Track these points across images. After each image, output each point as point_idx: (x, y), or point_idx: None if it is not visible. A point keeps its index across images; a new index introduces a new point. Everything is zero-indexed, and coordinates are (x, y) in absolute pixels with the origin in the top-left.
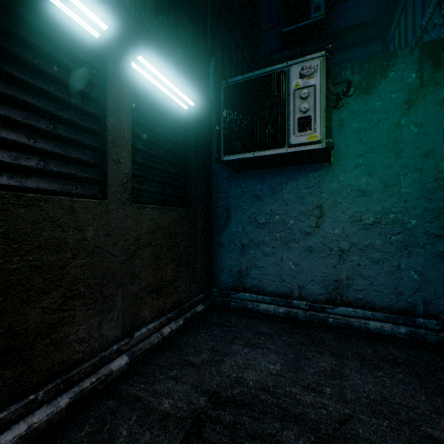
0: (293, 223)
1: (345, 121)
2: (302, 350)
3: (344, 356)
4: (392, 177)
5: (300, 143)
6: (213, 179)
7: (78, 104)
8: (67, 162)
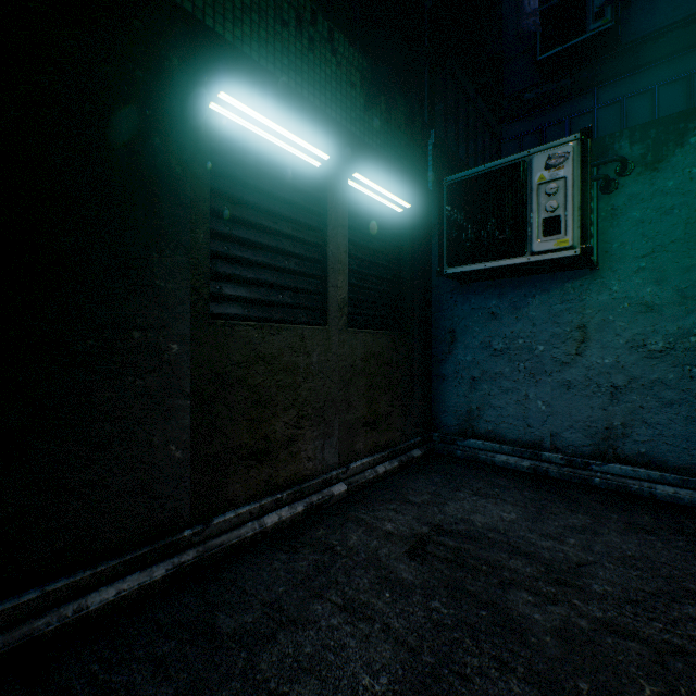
0: (542, 349)
1: (620, 209)
2: (548, 506)
3: (605, 517)
4: (693, 285)
5: (545, 250)
6: (433, 293)
7: (304, 237)
8: (296, 293)
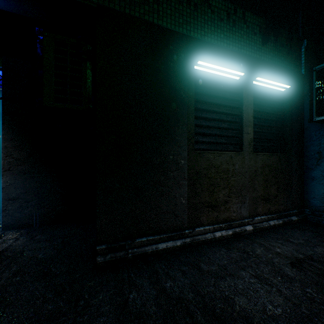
0: None
1: None
2: None
3: None
4: None
5: None
6: (305, 131)
7: (231, 112)
8: (227, 137)
